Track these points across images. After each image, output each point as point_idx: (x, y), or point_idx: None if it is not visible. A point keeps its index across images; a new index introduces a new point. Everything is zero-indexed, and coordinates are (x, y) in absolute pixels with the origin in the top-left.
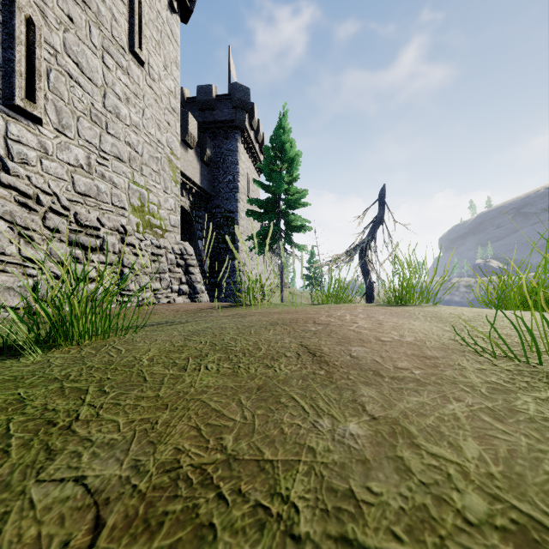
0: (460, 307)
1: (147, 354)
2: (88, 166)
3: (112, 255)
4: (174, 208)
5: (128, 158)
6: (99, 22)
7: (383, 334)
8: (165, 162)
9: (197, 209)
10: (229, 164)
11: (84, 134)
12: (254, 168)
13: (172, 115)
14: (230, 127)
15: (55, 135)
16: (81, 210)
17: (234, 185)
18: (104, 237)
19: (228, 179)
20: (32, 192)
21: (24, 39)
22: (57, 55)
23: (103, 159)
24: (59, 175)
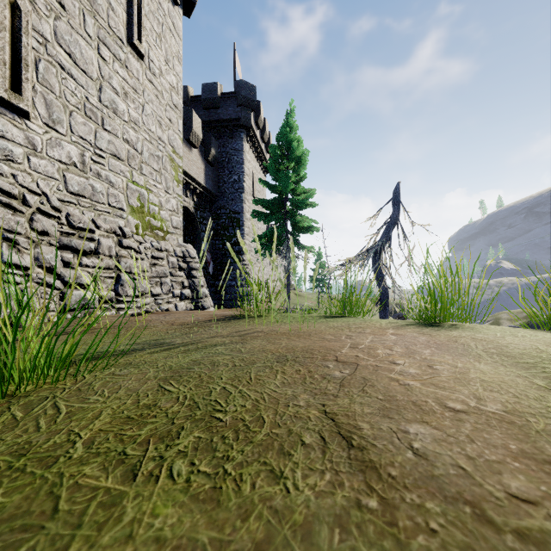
0: (514, 329)
1: (92, 426)
2: (82, 164)
3: (109, 259)
4: (176, 209)
5: (126, 156)
6: (95, 11)
7: (446, 391)
8: (167, 161)
9: (202, 210)
10: (234, 163)
11: (77, 130)
12: (260, 168)
13: (174, 112)
14: (235, 126)
15: (44, 130)
16: (75, 211)
17: (239, 185)
18: (99, 239)
19: (233, 179)
20: (17, 192)
21: (8, 25)
22: (46, 44)
23: (99, 156)
24: (49, 173)
